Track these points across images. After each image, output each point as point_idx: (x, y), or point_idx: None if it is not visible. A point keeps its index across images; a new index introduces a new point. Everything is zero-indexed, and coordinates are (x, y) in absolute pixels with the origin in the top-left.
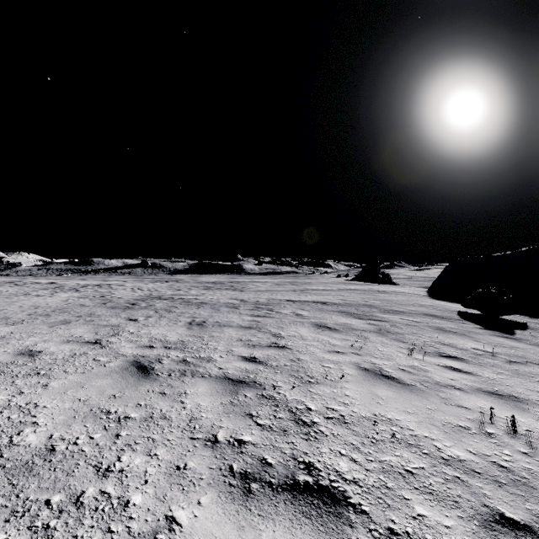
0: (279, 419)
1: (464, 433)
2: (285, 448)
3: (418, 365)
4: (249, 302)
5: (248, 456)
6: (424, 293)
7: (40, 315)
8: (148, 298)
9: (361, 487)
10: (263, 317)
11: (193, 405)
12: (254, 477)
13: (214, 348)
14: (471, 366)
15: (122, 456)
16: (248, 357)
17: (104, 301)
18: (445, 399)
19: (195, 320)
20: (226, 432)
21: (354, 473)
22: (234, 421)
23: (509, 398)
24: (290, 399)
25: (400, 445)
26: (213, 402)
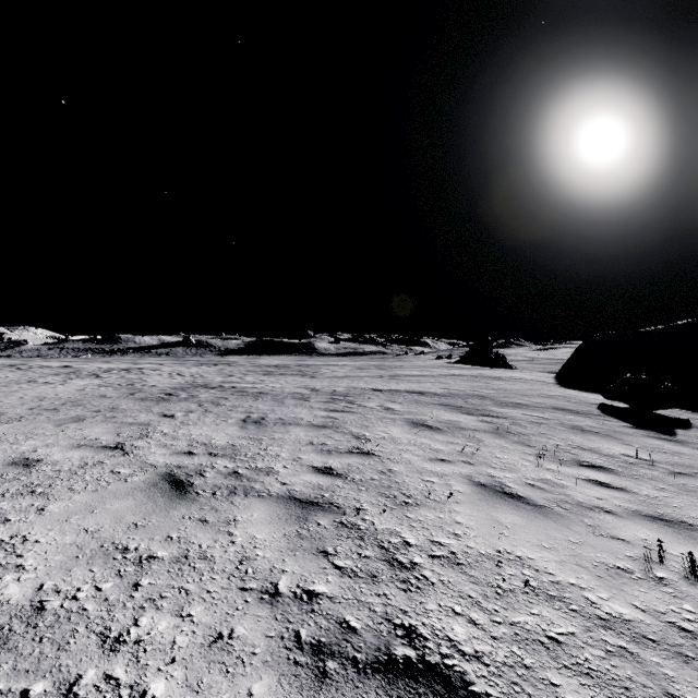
0: (365, 559)
1: (625, 578)
2: (375, 604)
3: (552, 478)
4: (323, 392)
5: (321, 616)
6: (552, 380)
7: (46, 409)
8: (190, 387)
9: (487, 665)
10: (341, 412)
11: (245, 538)
12: (331, 650)
13: (275, 455)
14: (622, 480)
15: (141, 618)
16: (322, 468)
17: (133, 390)
18: (594, 527)
19: (251, 416)
20: (291, 579)
21: (476, 643)
22: (302, 562)
23: (679, 526)
24: (379, 529)
25: (537, 598)
26: (273, 533)
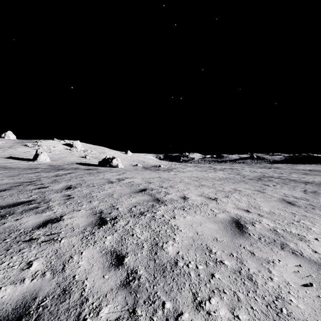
0: None
1: None
2: None
3: None
4: None
5: None
6: None
7: (223, 179)
8: (264, 177)
9: None
10: None
11: None
12: None
13: None
14: None
15: (300, 220)
16: None
17: (242, 176)
18: None
19: (307, 190)
20: None
21: None
22: None
23: None
24: None
25: None
26: None
